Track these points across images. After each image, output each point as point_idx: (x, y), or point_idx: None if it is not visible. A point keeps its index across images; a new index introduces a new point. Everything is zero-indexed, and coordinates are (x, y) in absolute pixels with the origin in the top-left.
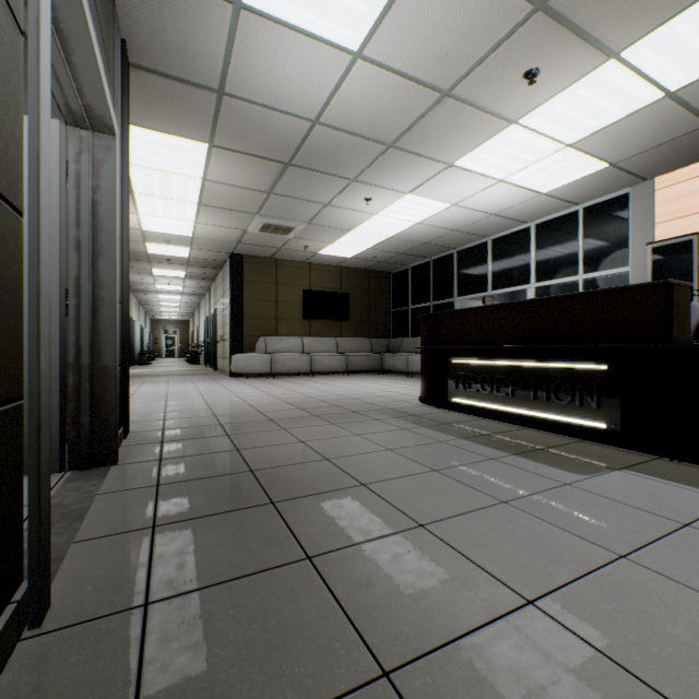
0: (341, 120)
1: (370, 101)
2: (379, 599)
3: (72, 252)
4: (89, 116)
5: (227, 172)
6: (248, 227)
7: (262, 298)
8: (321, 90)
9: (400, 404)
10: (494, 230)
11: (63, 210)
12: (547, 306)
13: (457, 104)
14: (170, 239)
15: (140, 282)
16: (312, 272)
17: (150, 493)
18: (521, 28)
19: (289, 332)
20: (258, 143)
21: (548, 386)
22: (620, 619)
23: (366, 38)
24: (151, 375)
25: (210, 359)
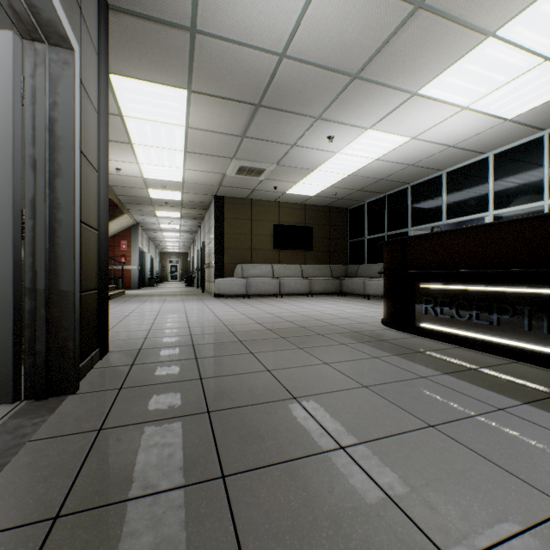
0: (307, 51)
1: (337, 23)
2: None
3: (28, 172)
4: (38, 22)
5: (205, 117)
6: (226, 171)
7: (239, 232)
8: (288, 15)
9: (364, 327)
10: (449, 163)
11: (18, 127)
12: (547, 224)
13: (429, 17)
14: (166, 185)
15: (148, 222)
16: (281, 209)
17: (85, 443)
18: None
19: (262, 260)
20: (230, 85)
21: (549, 315)
22: None
23: None
24: (153, 295)
25: (200, 283)
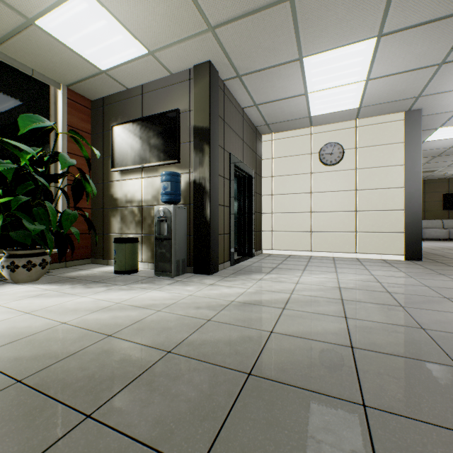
0: None
1: None
2: None
3: None
4: None
5: None
6: None
7: None
8: (452, 143)
9: None
10: None
11: None
12: None
13: None
14: None
15: None
16: (449, 183)
17: None
18: None
19: (432, 217)
20: (422, 155)
21: None
22: None
23: None
24: None
25: None
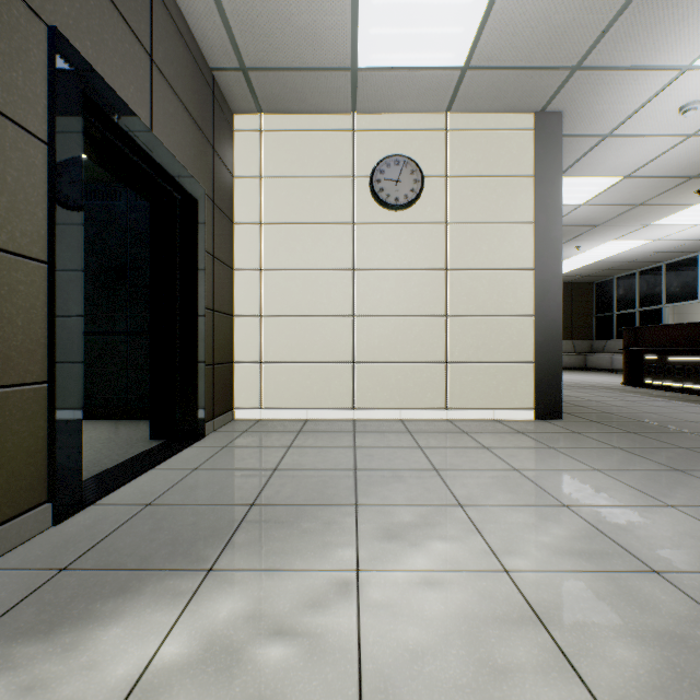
0: (565, 222)
1: (586, 214)
2: (603, 410)
3: None
4: None
5: None
6: None
7: None
8: None
9: (605, 385)
10: None
11: None
12: None
13: (647, 206)
14: None
15: None
16: None
17: None
18: (684, 183)
19: None
20: None
21: None
22: (674, 415)
23: (587, 200)
24: None
25: None
